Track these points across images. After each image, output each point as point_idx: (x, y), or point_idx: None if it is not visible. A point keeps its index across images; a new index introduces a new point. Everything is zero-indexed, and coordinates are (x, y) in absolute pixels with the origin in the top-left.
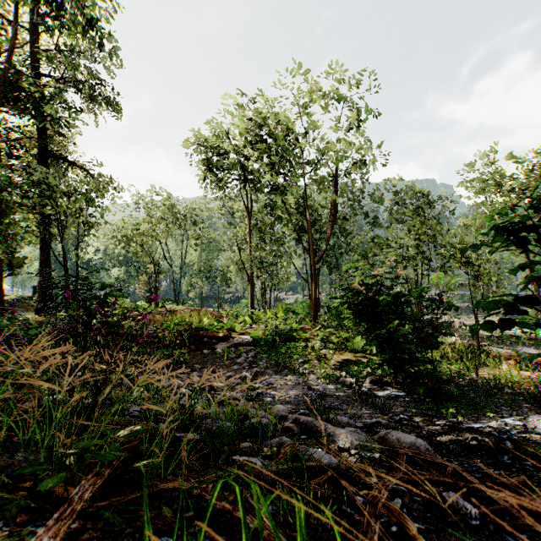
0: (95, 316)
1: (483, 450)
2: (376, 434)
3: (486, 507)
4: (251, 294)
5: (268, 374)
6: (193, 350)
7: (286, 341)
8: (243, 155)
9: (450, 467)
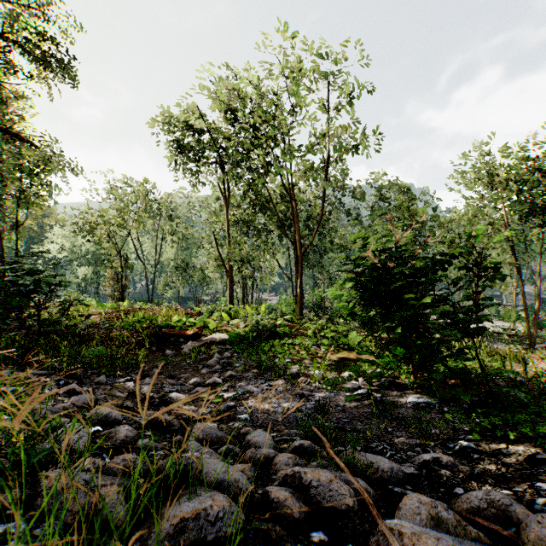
0: (23, 310)
1: None
2: (451, 493)
3: None
4: (230, 290)
5: (246, 378)
6: (154, 351)
7: (270, 339)
8: (221, 134)
9: None
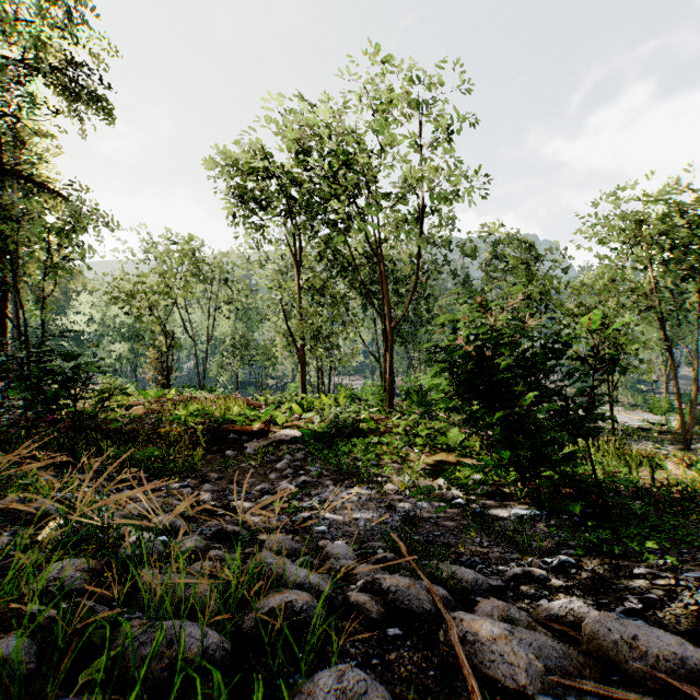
0: (56, 401)
1: None
2: (535, 604)
3: None
4: (302, 375)
5: (323, 485)
6: (211, 451)
7: (351, 437)
8: (291, 180)
9: None
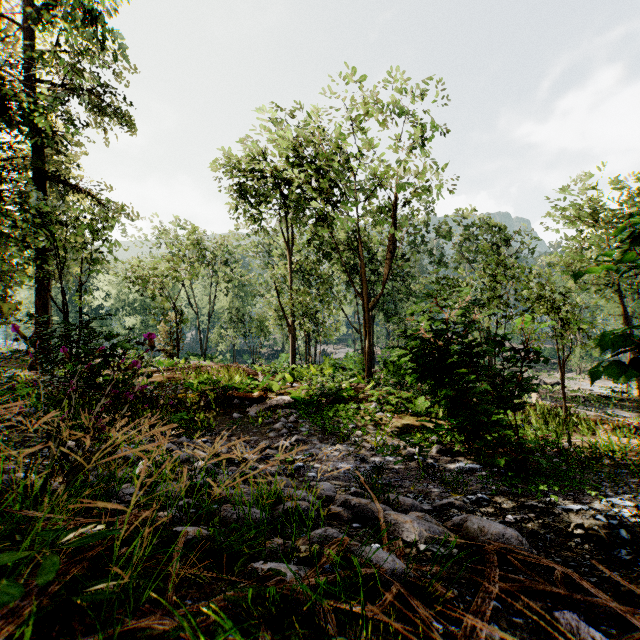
0: (100, 372)
1: (591, 542)
2: (449, 519)
3: (619, 634)
4: (292, 347)
5: (312, 442)
6: (221, 414)
7: (335, 403)
8: (283, 180)
9: (558, 570)
